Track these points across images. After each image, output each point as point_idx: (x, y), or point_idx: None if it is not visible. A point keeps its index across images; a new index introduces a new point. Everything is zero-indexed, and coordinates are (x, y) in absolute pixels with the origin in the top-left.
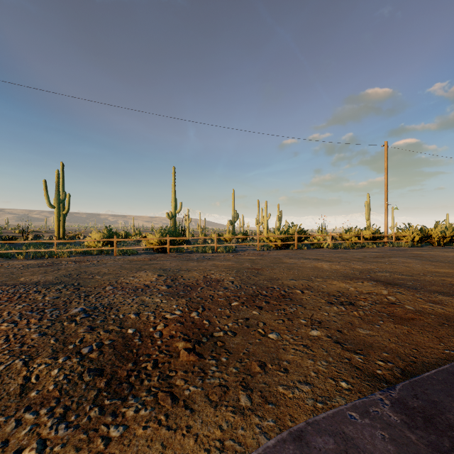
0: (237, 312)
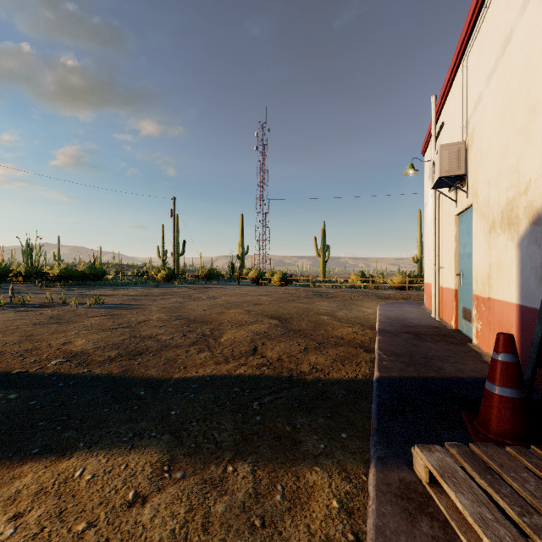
0: (421, 298)
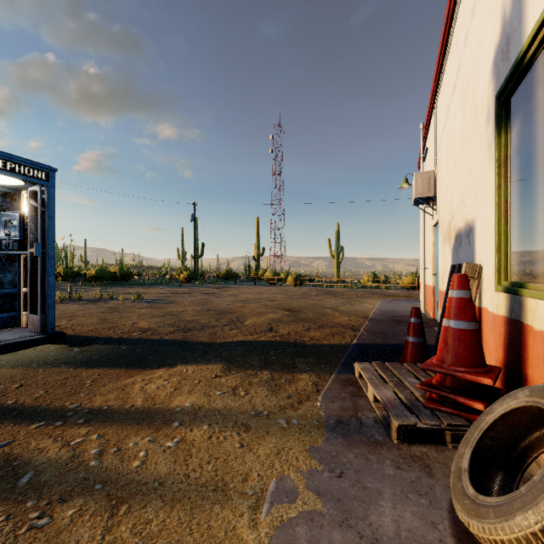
0: None
